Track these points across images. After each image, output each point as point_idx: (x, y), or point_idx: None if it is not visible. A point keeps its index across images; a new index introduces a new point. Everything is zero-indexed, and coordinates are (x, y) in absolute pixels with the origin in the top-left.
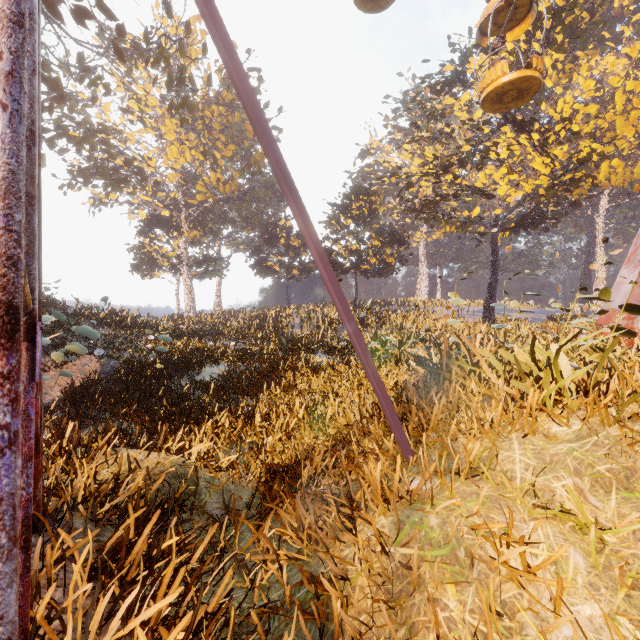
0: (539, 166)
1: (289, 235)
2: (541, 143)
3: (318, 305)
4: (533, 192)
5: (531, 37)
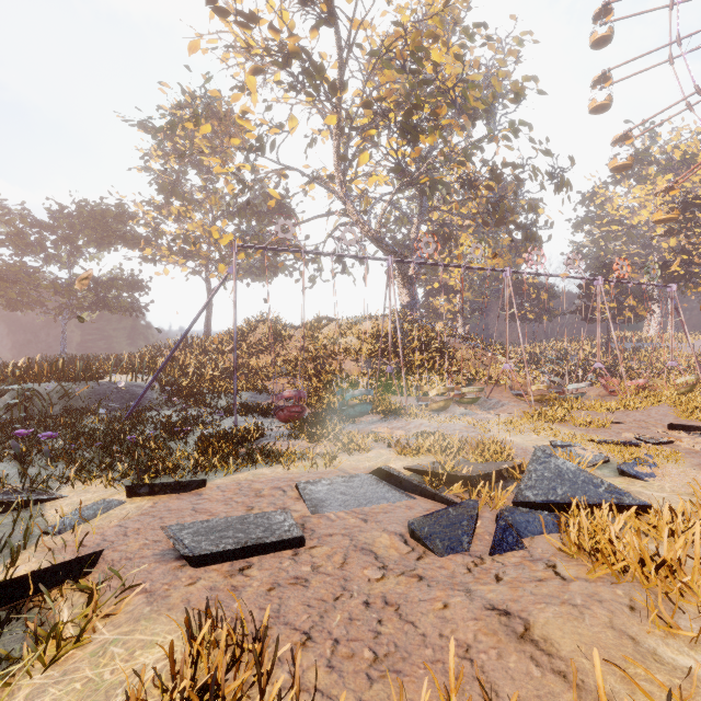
0: None
1: (538, 291)
2: None
3: (562, 343)
4: None
5: None
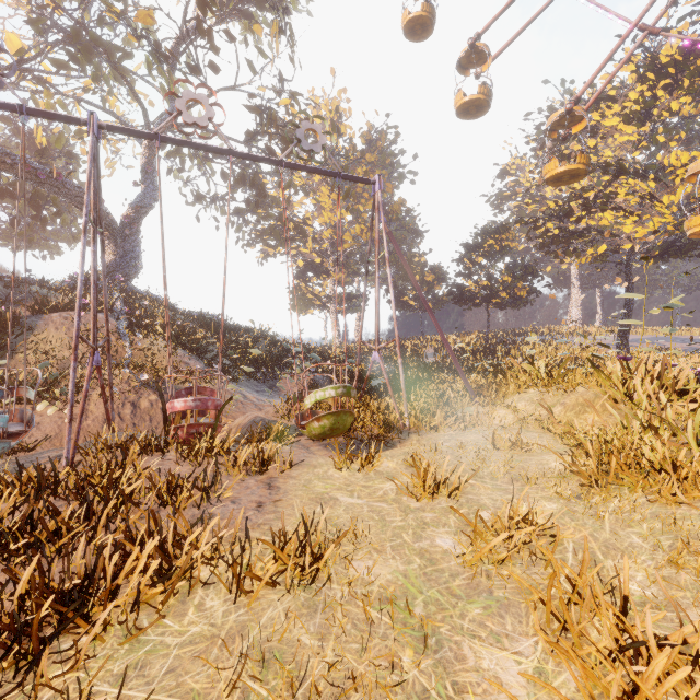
0: (660, 208)
1: (423, 271)
2: (650, 196)
3: (451, 336)
4: (660, 229)
5: (657, 84)
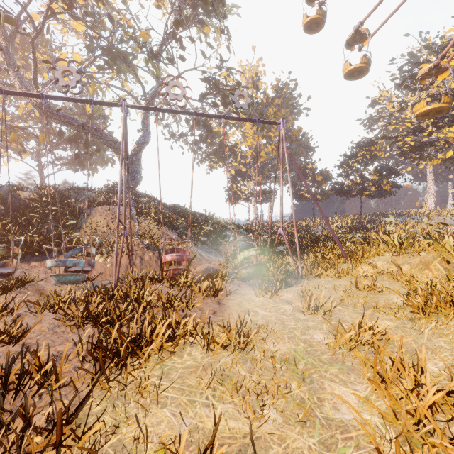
0: None
1: (314, 174)
2: None
3: (334, 217)
4: None
5: None
